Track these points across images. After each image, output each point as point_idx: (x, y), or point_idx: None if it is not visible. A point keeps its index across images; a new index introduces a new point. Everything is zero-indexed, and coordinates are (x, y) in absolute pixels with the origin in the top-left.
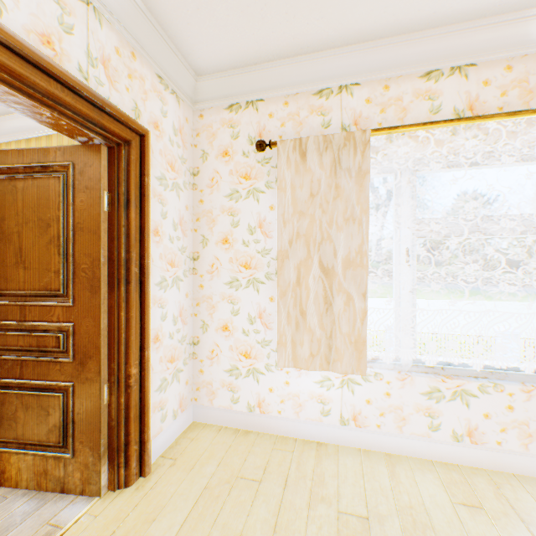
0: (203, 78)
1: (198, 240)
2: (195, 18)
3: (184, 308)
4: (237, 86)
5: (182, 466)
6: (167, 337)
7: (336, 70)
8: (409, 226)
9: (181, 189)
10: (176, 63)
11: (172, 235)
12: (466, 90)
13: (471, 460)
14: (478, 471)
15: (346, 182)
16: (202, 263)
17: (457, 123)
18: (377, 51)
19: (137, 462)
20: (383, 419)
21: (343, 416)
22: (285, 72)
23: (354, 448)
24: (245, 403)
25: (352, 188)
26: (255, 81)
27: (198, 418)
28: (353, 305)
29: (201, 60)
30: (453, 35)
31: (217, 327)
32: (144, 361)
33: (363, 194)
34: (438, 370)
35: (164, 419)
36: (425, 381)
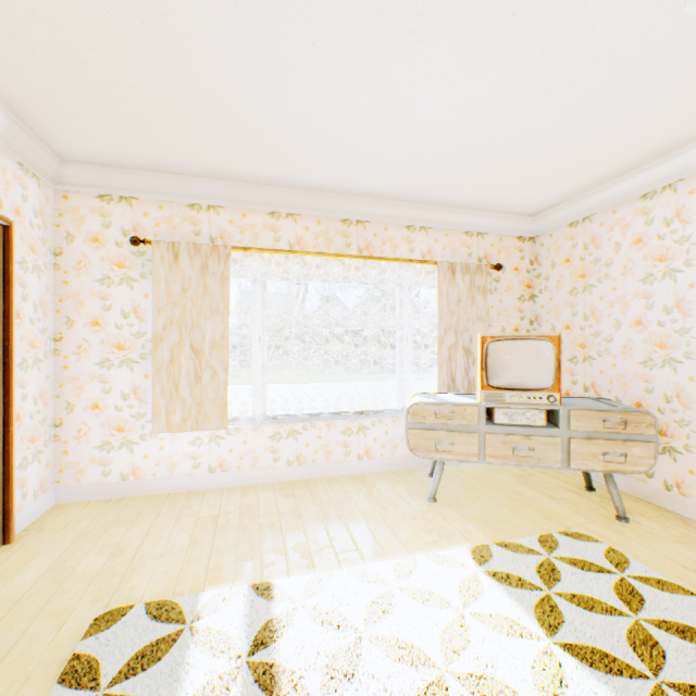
0: (71, 165)
1: (61, 321)
2: (70, 131)
3: (46, 390)
4: (110, 181)
5: (52, 530)
6: (29, 417)
7: (205, 193)
8: (261, 319)
9: (42, 270)
10: (41, 152)
11: (34, 317)
12: (296, 231)
13: (299, 475)
14: (301, 481)
15: (213, 283)
16: (67, 344)
17: (288, 253)
18: (236, 189)
19: (2, 531)
20: (243, 461)
21: (212, 466)
22: (160, 182)
23: (221, 488)
24: (119, 473)
25: (217, 288)
26: (130, 182)
27: (63, 499)
28: (219, 377)
29: (70, 153)
30: (286, 194)
31: (86, 407)
32: (9, 436)
33: (226, 294)
34: (281, 420)
35: (26, 496)
36: (271, 428)
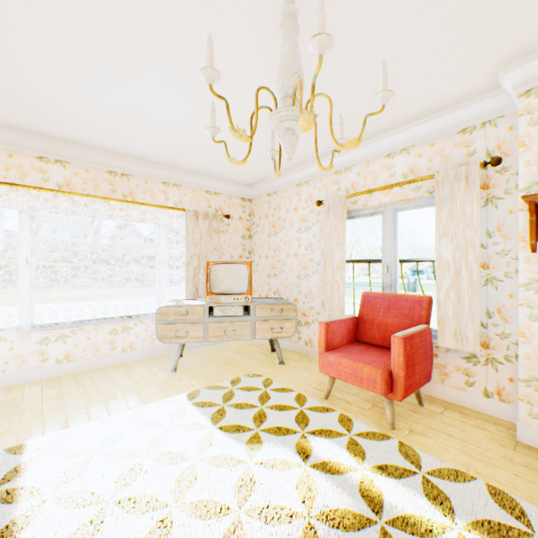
0: None
1: None
2: None
3: None
4: None
5: None
6: None
7: None
8: (30, 244)
9: None
10: None
11: None
12: (65, 175)
13: (68, 370)
14: (71, 374)
15: None
16: None
17: (57, 192)
18: (1, 132)
19: None
20: (9, 365)
21: None
22: None
23: None
24: None
25: None
26: None
27: None
28: None
29: None
30: (55, 144)
31: None
32: None
33: None
34: (50, 327)
35: None
36: (40, 335)
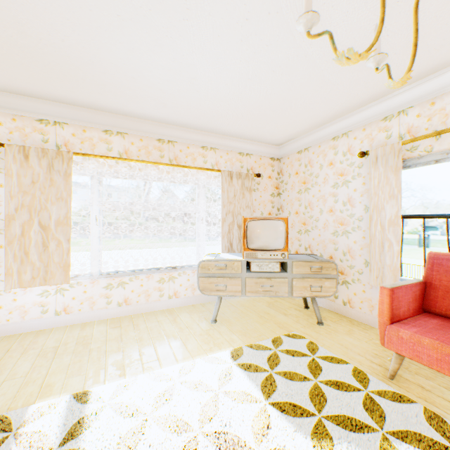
0: None
1: None
2: None
3: None
4: None
5: None
6: None
7: (52, 112)
8: (98, 204)
9: None
10: None
11: None
12: (124, 144)
13: (126, 312)
14: (128, 316)
15: (58, 178)
16: None
17: (118, 159)
18: (77, 111)
19: None
20: (83, 305)
21: (58, 310)
22: (12, 101)
23: (65, 326)
24: None
25: (62, 182)
26: None
27: None
28: (63, 246)
29: None
30: (116, 118)
31: None
32: None
33: (69, 186)
34: (113, 275)
35: None
36: (105, 281)
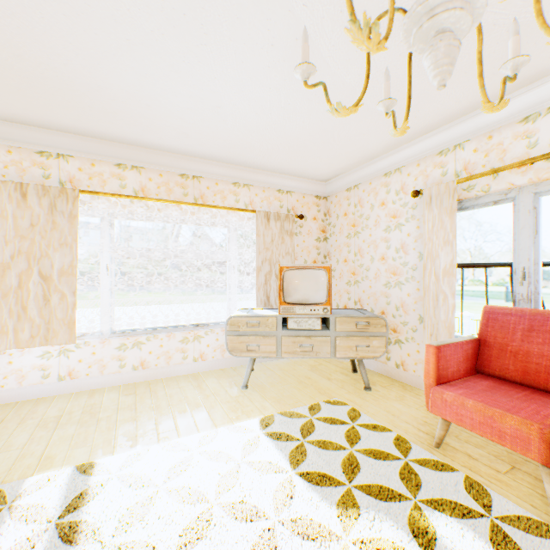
0: None
1: None
2: None
3: None
4: None
5: None
6: None
7: (55, 143)
8: (109, 251)
9: None
10: None
11: None
12: (140, 180)
13: (143, 378)
14: (145, 382)
15: (61, 220)
16: None
17: (133, 198)
18: (85, 142)
19: None
20: (91, 369)
21: (62, 375)
22: (8, 130)
23: (70, 393)
24: None
25: (66, 225)
26: None
27: None
28: (67, 300)
29: None
30: (131, 150)
31: None
32: None
33: (75, 229)
34: (127, 334)
35: None
36: (118, 341)
